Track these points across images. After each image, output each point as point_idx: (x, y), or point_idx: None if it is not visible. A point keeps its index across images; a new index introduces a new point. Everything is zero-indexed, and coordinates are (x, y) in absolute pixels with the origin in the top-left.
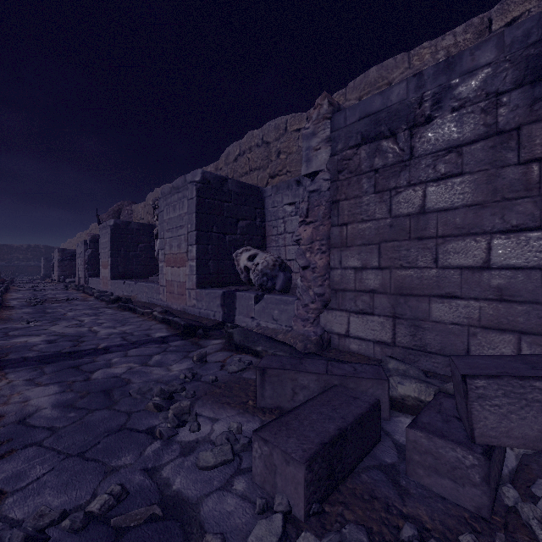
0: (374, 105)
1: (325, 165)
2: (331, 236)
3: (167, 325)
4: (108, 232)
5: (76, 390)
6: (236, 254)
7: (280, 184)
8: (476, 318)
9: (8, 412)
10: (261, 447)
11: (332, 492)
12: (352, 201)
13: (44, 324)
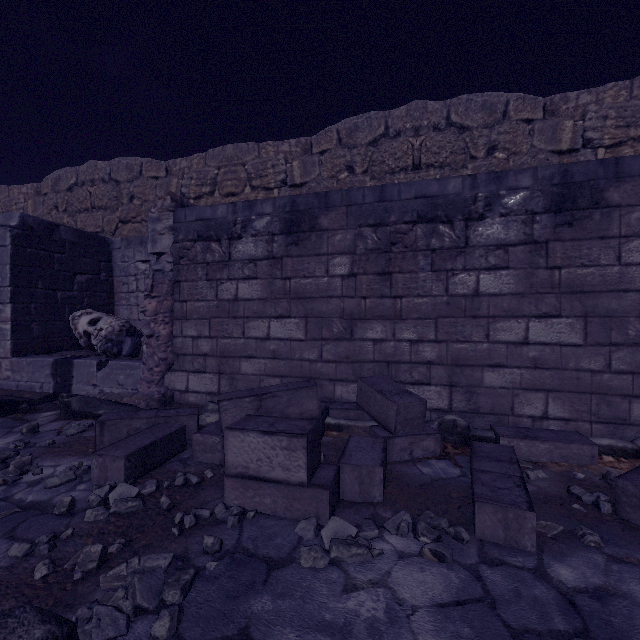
0: (207, 213)
1: (169, 249)
2: (174, 310)
3: None
4: None
5: None
6: (73, 317)
7: (132, 238)
8: (263, 370)
9: None
10: (98, 460)
11: (145, 475)
12: (191, 284)
13: None
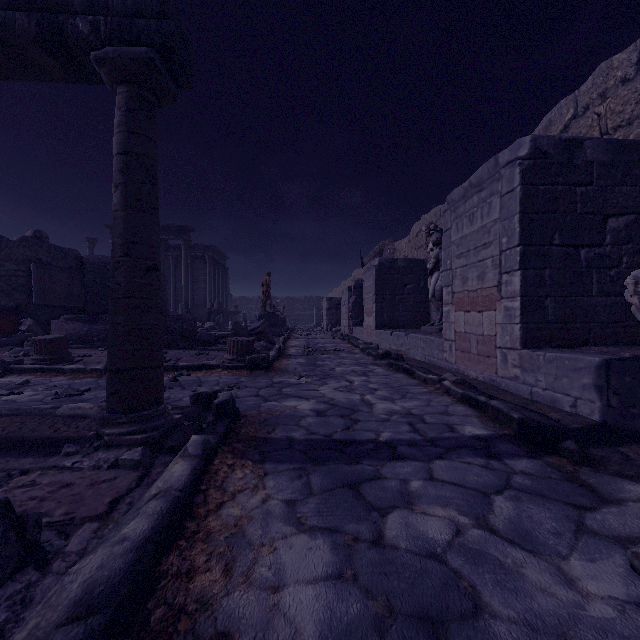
0: None
1: None
2: None
3: (475, 410)
4: (373, 274)
5: (363, 581)
6: (634, 279)
7: None
8: None
9: (243, 627)
10: None
11: None
12: None
13: (314, 382)
